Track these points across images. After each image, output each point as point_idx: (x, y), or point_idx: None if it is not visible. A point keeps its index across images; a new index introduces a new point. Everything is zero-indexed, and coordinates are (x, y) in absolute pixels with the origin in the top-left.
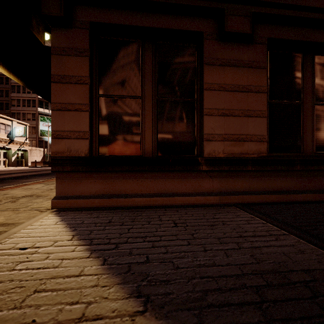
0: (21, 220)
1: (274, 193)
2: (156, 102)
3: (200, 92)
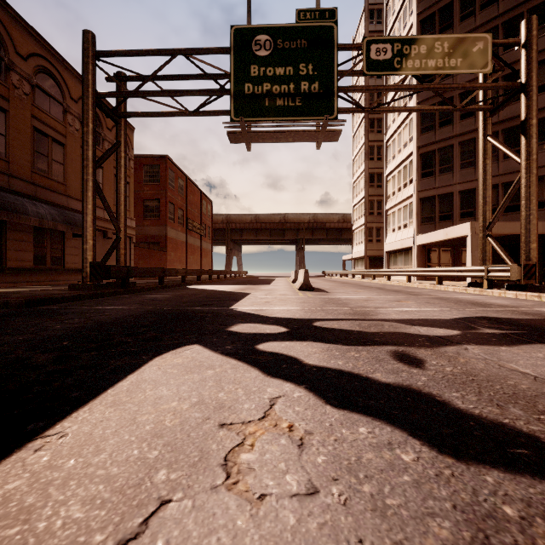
0: None
1: (36, 282)
2: None
3: (5, 240)
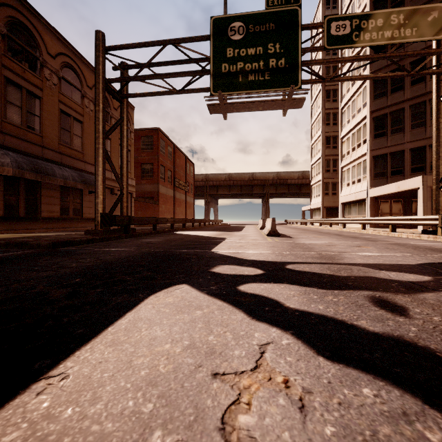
0: None
1: (62, 228)
2: (25, 198)
3: (40, 196)
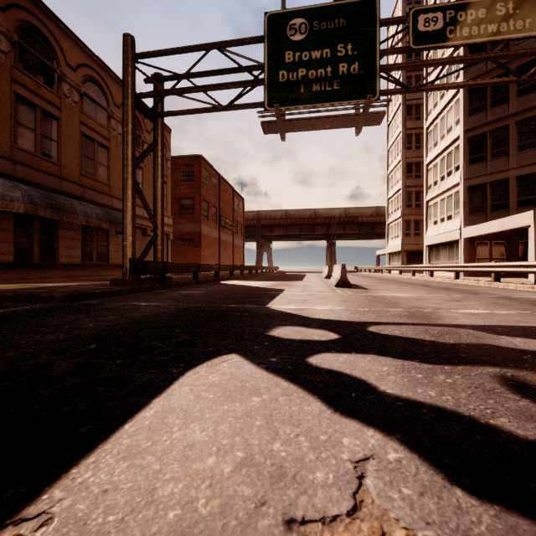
0: (4, 285)
1: (84, 277)
2: (40, 240)
3: (57, 238)
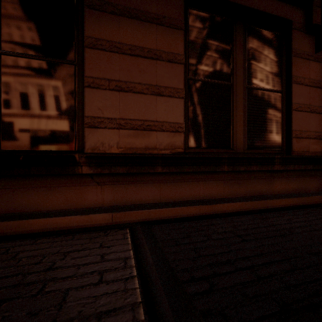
0: None
1: (195, 204)
2: None
3: (83, 53)
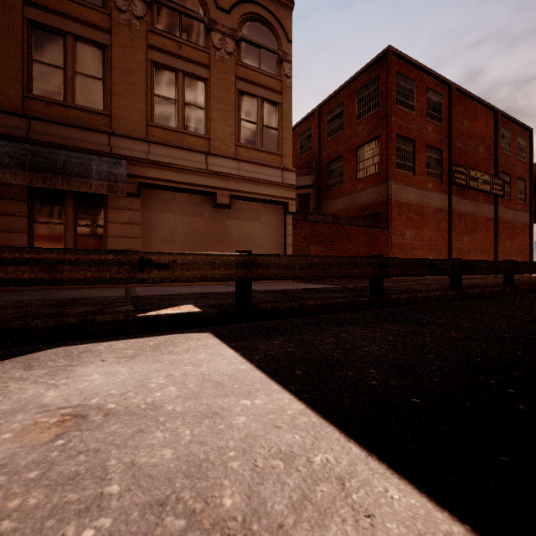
0: None
1: None
2: None
3: None
